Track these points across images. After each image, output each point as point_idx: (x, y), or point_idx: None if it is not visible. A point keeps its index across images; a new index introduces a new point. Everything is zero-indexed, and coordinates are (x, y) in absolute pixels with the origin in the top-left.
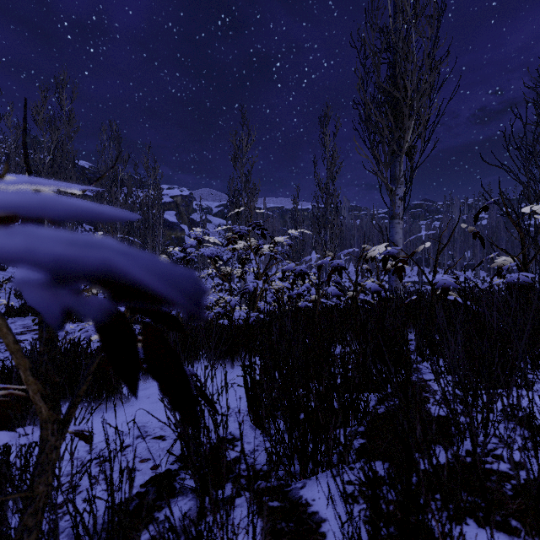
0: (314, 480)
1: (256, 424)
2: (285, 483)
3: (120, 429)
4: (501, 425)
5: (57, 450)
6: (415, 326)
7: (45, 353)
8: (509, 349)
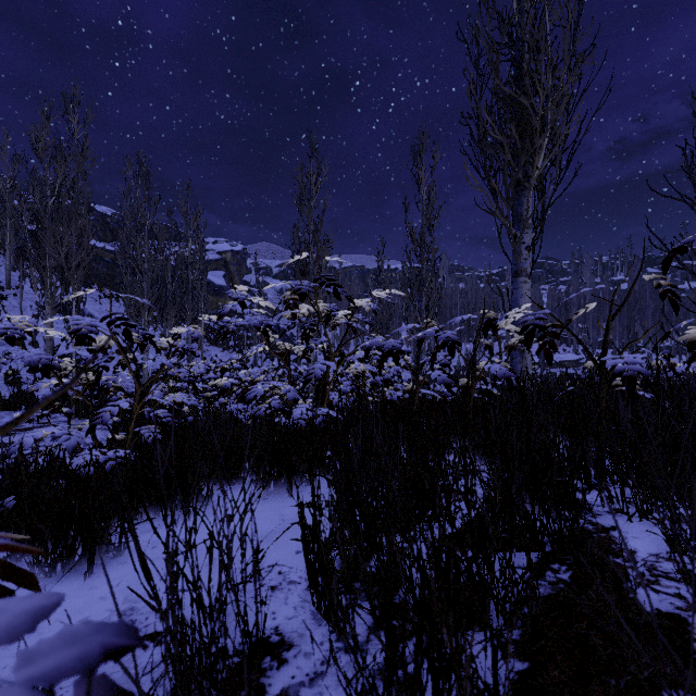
0: None
1: (322, 613)
2: None
3: (90, 614)
4: None
5: None
6: (573, 434)
7: None
8: None
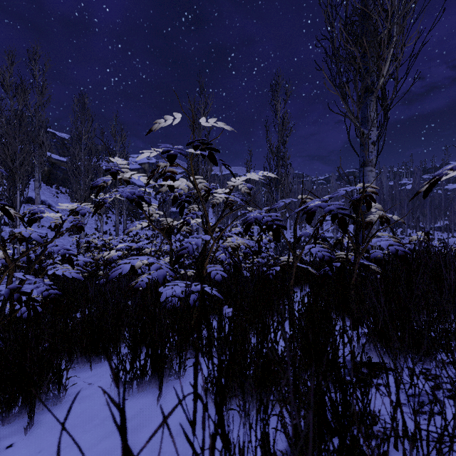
0: None
1: None
2: None
3: None
4: None
5: None
6: None
7: None
8: None
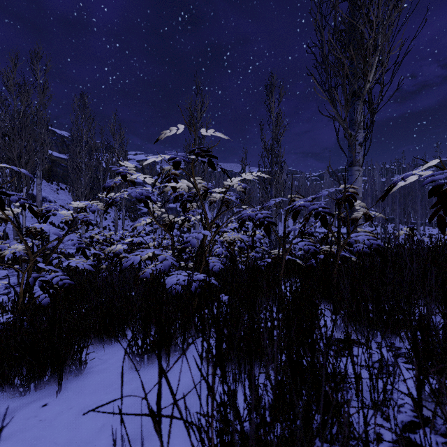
0: None
1: None
2: None
3: None
4: None
5: None
6: None
7: None
8: None
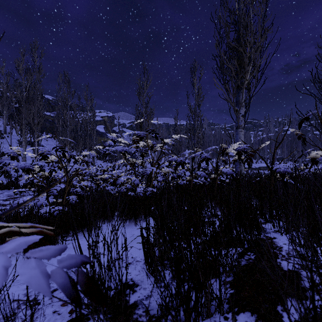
0: None
1: (151, 272)
2: None
3: None
4: None
5: None
6: (259, 198)
7: None
8: None
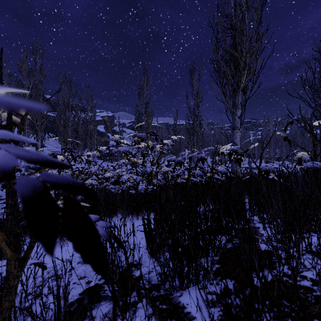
0: (187, 291)
1: (152, 255)
2: (169, 292)
3: (68, 257)
4: (304, 256)
5: (18, 278)
6: (248, 194)
7: (10, 213)
8: (307, 208)
